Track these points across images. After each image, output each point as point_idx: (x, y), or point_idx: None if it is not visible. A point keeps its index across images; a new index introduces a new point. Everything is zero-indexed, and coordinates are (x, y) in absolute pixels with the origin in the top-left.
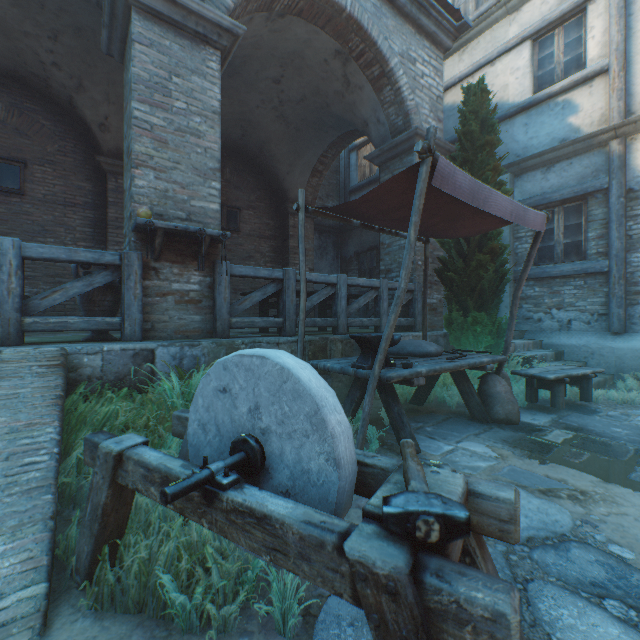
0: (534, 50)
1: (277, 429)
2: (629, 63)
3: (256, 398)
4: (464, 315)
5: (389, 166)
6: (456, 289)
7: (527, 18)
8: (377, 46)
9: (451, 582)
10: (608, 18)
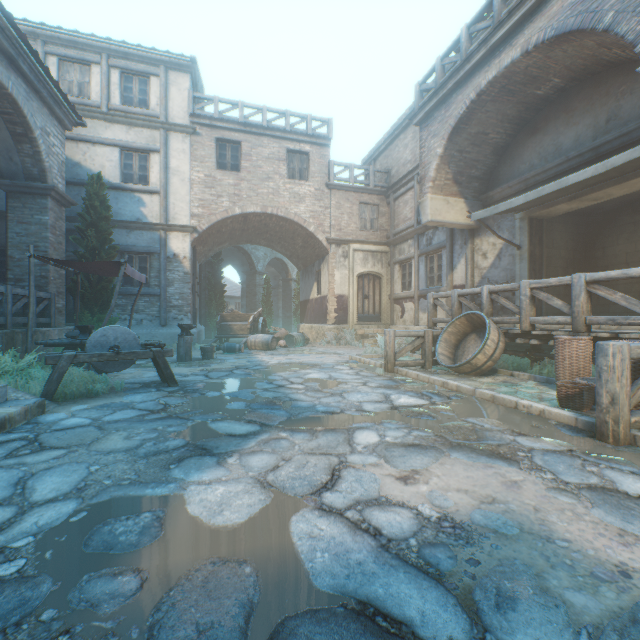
0: (123, 156)
1: (124, 341)
2: (169, 196)
3: (117, 336)
4: (91, 316)
5: (21, 197)
6: (88, 300)
7: (119, 134)
8: (28, 120)
9: (167, 349)
10: (161, 168)
